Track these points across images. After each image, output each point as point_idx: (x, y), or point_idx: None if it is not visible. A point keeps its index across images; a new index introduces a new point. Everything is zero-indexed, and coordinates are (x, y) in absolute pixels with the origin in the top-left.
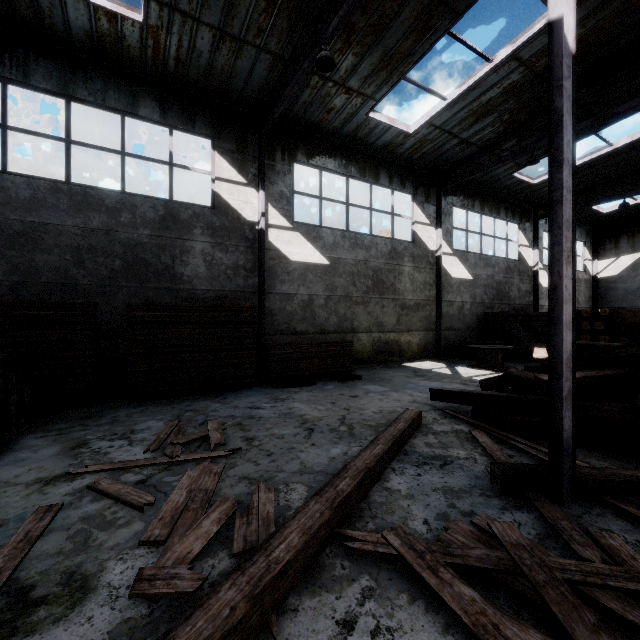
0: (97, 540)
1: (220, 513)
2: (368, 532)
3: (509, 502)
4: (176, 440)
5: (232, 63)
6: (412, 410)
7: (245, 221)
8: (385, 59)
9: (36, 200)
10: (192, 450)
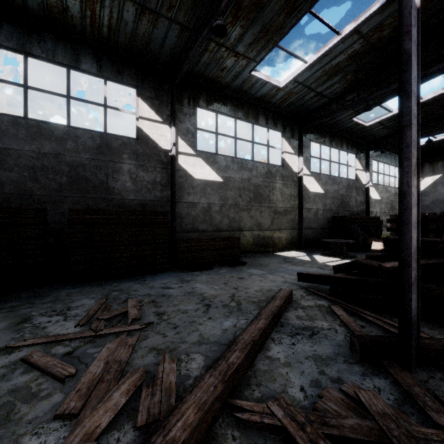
0: (18, 413)
1: (129, 384)
2: (255, 400)
3: (367, 368)
4: (101, 316)
5: (150, 31)
6: (285, 289)
7: (161, 149)
8: (263, 31)
9: (0, 130)
10: (114, 324)
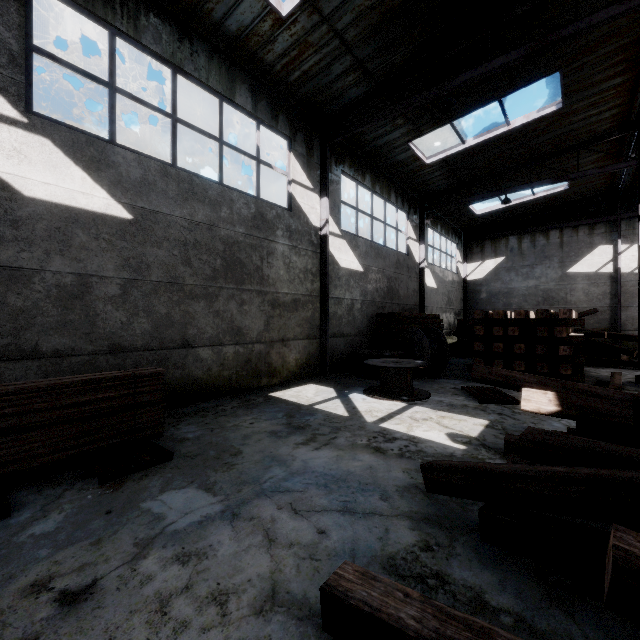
0: None
1: None
2: None
3: None
4: None
5: None
6: None
7: None
8: None
9: None
10: None
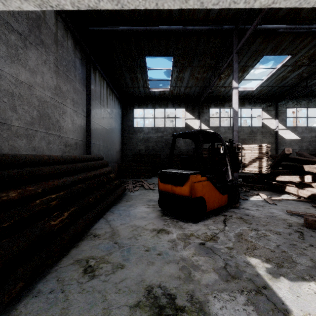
0: None
1: None
2: None
3: None
4: None
5: (189, 91)
6: None
7: (194, 129)
8: None
9: (149, 132)
10: None
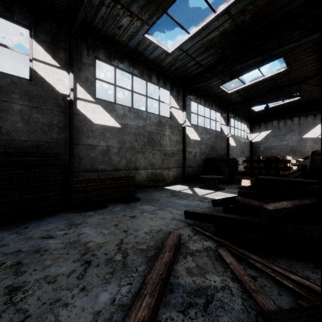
0: None
1: None
2: None
3: None
4: None
5: None
6: (174, 233)
7: (58, 93)
8: None
9: None
10: None
